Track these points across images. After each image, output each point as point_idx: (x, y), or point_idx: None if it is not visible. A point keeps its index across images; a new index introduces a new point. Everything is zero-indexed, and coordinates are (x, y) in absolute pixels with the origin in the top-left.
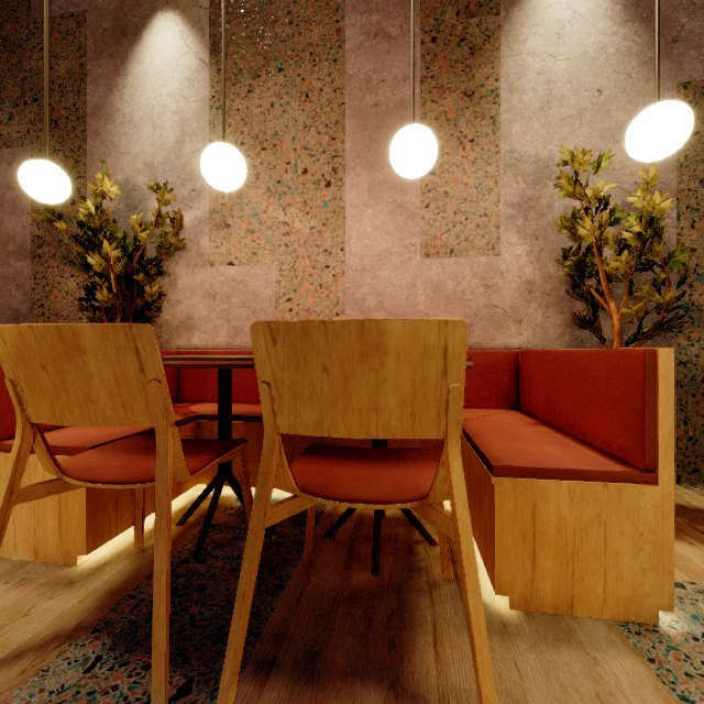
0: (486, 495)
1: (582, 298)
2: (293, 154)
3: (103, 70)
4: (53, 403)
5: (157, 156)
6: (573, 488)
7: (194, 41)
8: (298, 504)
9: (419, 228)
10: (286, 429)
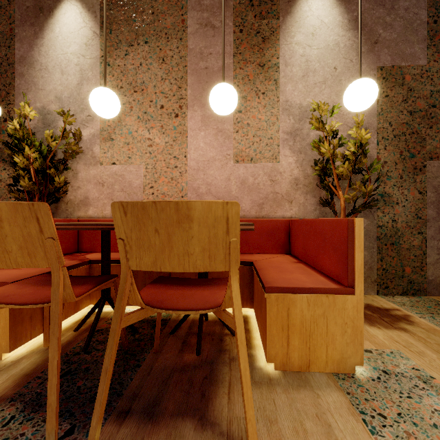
0: (263, 304)
1: (325, 189)
2: (154, 96)
3: (27, 34)
4: None
5: (64, 92)
6: (310, 298)
7: (89, 19)
8: (144, 313)
9: (232, 144)
10: (135, 267)
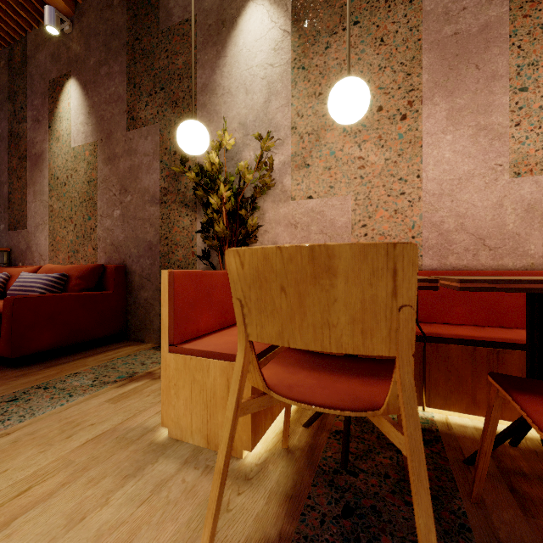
0: None
1: None
2: None
3: (209, 57)
4: (283, 324)
5: (249, 116)
6: None
7: (278, 16)
8: None
9: (507, 147)
10: None
